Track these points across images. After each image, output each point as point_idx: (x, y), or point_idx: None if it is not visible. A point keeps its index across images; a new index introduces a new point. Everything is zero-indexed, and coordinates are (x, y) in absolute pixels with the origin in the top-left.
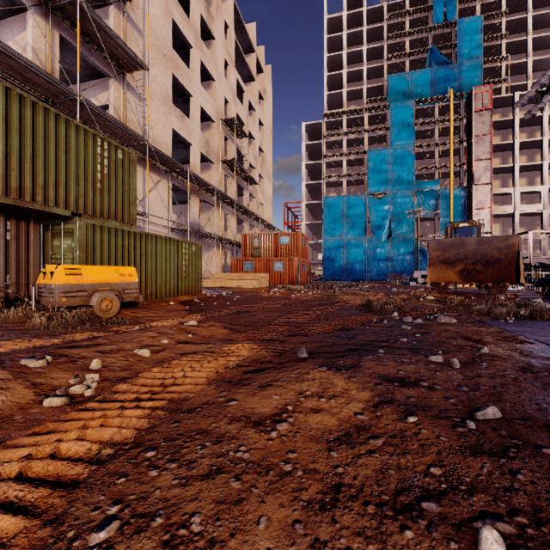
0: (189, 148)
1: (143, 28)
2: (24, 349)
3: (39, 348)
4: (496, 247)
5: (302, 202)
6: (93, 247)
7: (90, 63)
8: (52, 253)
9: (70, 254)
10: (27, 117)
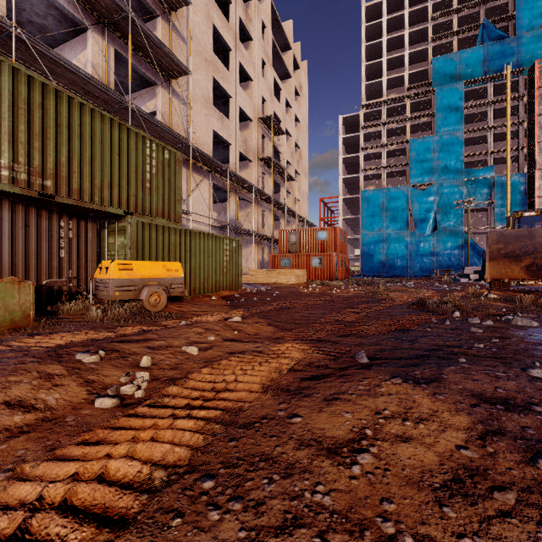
0: (228, 148)
1: (187, 36)
2: (81, 341)
3: (94, 341)
4: None
5: (339, 197)
6: (142, 244)
7: (140, 73)
8: (108, 250)
9: (122, 251)
10: (86, 123)
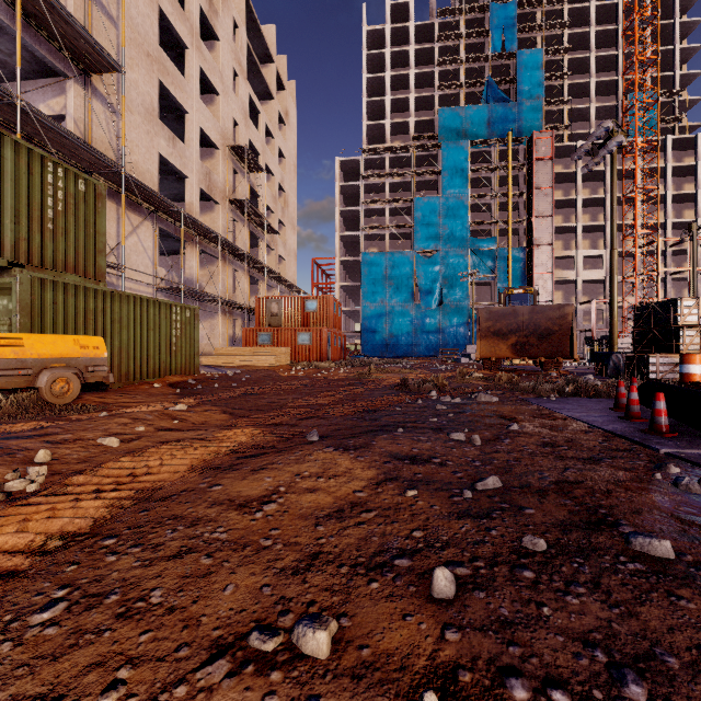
0: (184, 181)
1: (118, 16)
2: None
3: None
4: (550, 318)
5: (336, 258)
6: (41, 310)
7: (37, 55)
8: None
9: (5, 319)
10: None
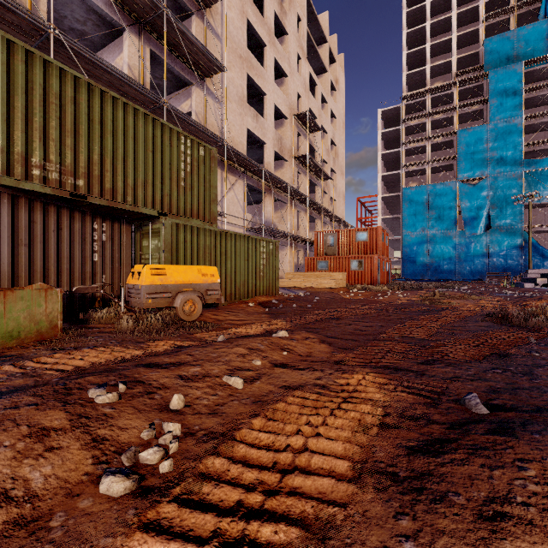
0: (263, 147)
1: (221, 33)
2: (104, 362)
3: (118, 362)
4: None
5: (378, 195)
6: (177, 247)
7: (175, 73)
8: (142, 254)
9: (156, 254)
10: (119, 118)
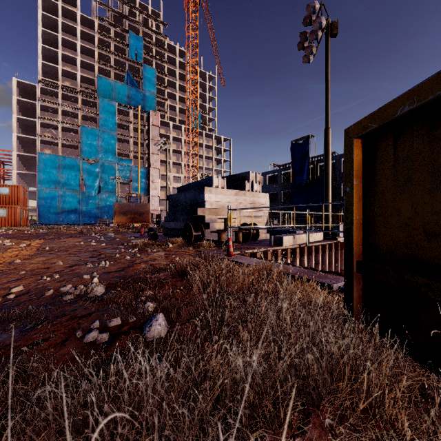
0: None
1: None
2: None
3: None
4: (142, 208)
5: (13, 152)
6: None
7: None
8: None
9: None
10: None
